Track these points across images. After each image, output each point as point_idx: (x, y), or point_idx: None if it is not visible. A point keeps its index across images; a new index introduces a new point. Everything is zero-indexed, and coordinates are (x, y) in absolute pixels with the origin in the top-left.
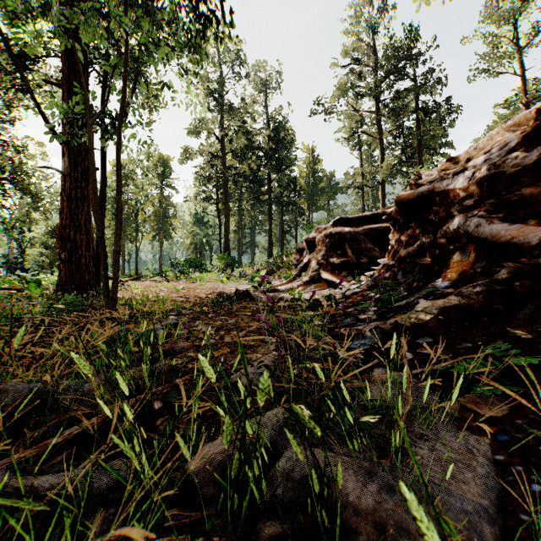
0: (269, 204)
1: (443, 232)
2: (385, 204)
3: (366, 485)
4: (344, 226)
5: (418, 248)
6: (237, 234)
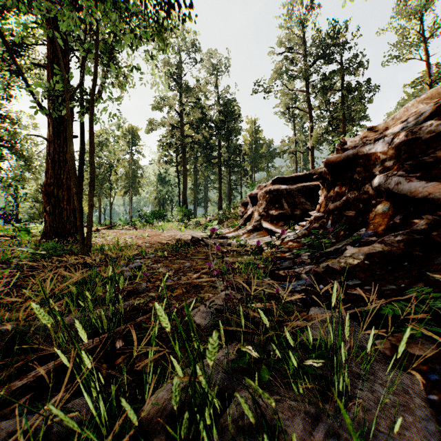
0: (219, 167)
1: (366, 189)
2: (314, 166)
3: (314, 434)
4: (281, 184)
5: (344, 202)
6: (193, 191)
